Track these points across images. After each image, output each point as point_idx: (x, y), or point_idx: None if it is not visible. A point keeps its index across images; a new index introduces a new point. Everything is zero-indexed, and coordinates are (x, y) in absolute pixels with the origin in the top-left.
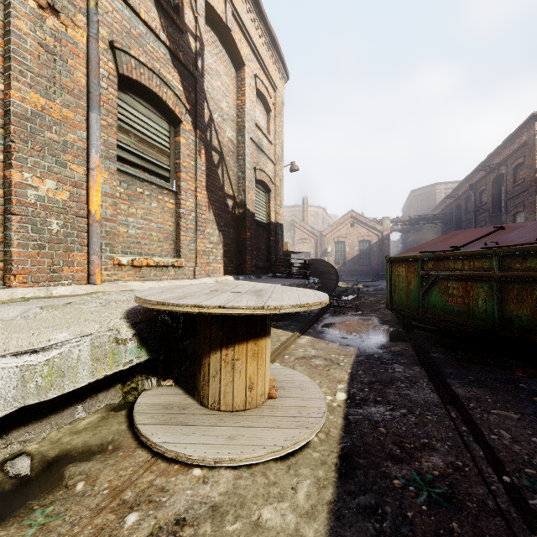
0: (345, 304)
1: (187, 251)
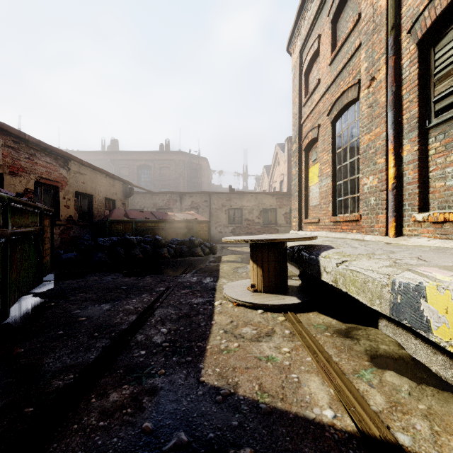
0: None
1: None
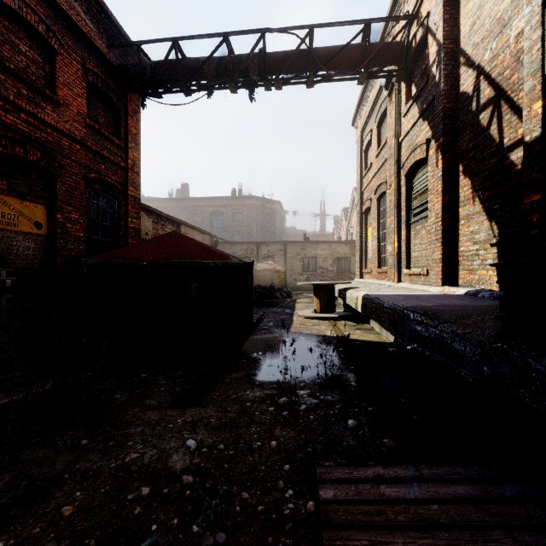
0: (362, 502)
1: (431, 261)
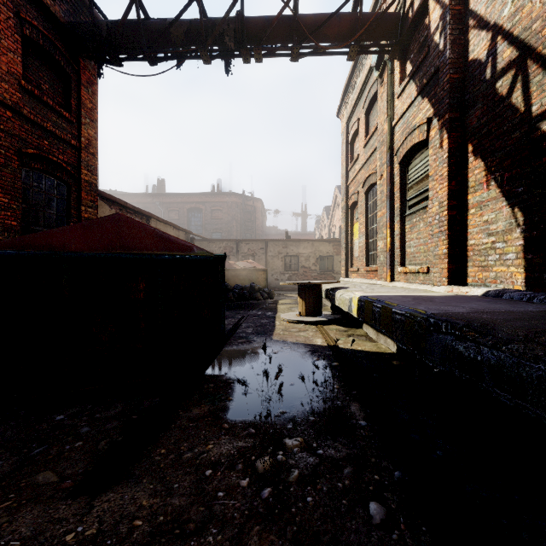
0: None
1: (433, 257)
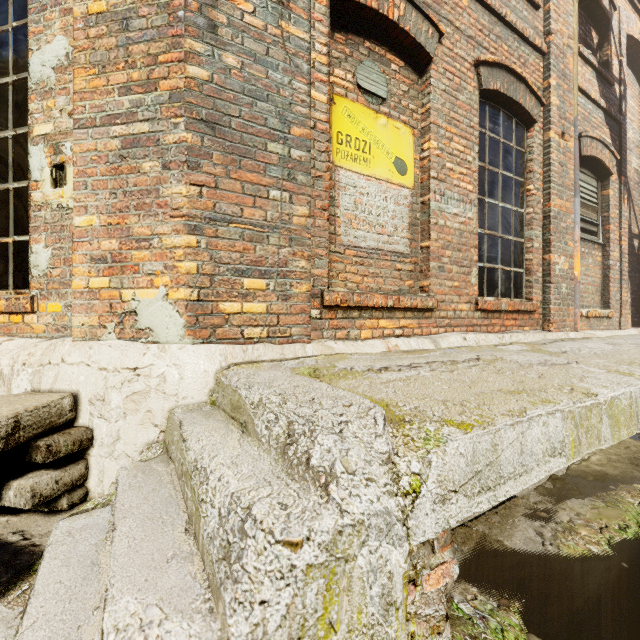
0: None
1: (614, 302)
